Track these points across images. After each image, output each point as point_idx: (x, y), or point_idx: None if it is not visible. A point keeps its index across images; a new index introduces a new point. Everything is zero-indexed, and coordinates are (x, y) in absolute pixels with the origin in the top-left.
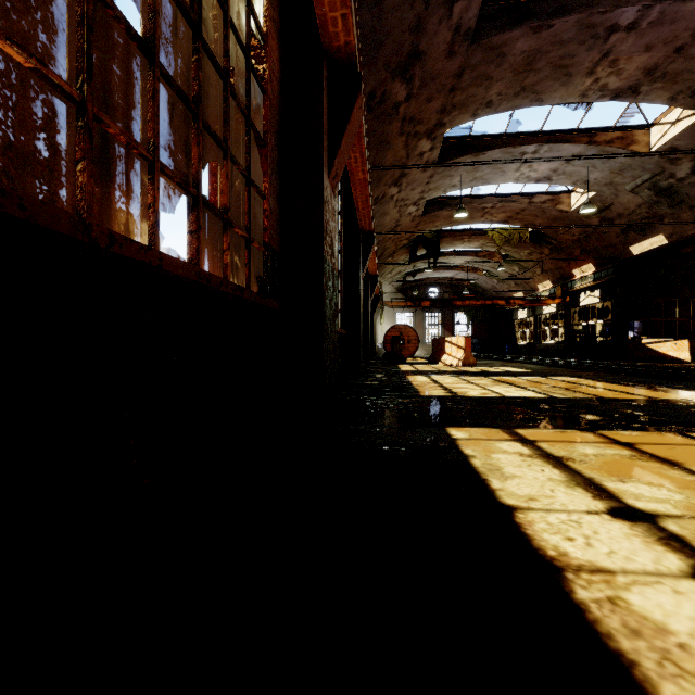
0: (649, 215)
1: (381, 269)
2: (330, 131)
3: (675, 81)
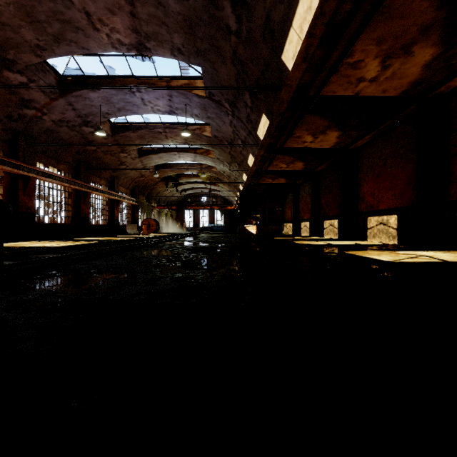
0: (235, 177)
1: (154, 191)
2: (24, 187)
3: (196, 143)
